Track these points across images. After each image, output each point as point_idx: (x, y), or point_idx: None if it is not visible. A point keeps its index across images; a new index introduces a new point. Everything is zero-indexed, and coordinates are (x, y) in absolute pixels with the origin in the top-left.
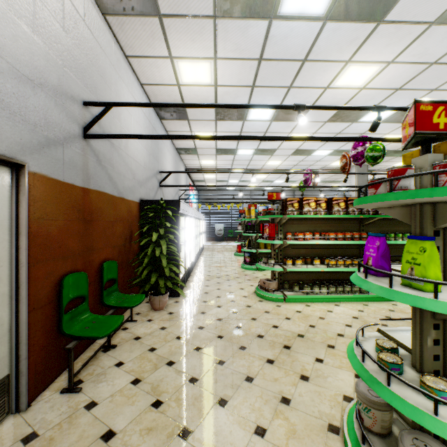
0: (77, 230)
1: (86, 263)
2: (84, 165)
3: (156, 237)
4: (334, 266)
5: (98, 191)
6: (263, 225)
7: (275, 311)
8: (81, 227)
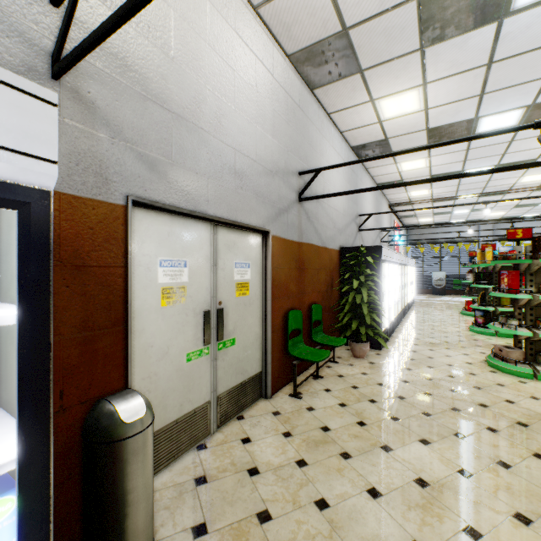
0: (294, 277)
1: (300, 304)
2: (298, 224)
3: (356, 284)
4: None
5: (308, 244)
6: (499, 273)
7: (514, 386)
8: (297, 274)
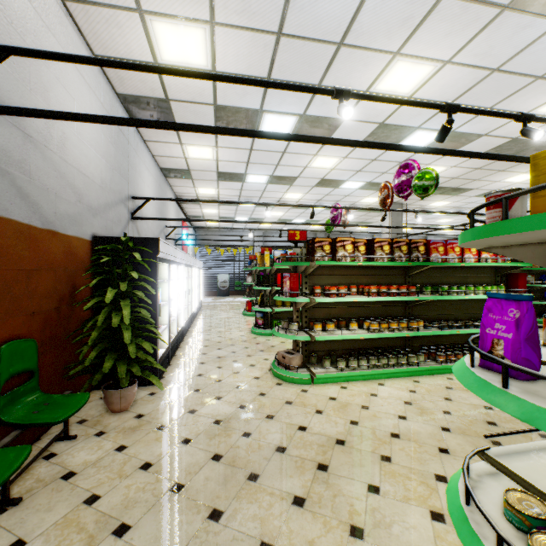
0: None
1: None
2: None
3: (112, 295)
4: (376, 331)
5: None
6: (282, 275)
7: (300, 400)
8: None
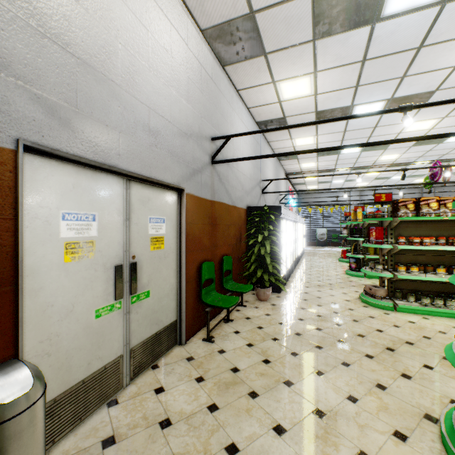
0: (208, 231)
1: (213, 256)
2: (211, 184)
3: (261, 238)
4: None
5: (219, 202)
6: (369, 228)
7: (381, 317)
8: (210, 229)
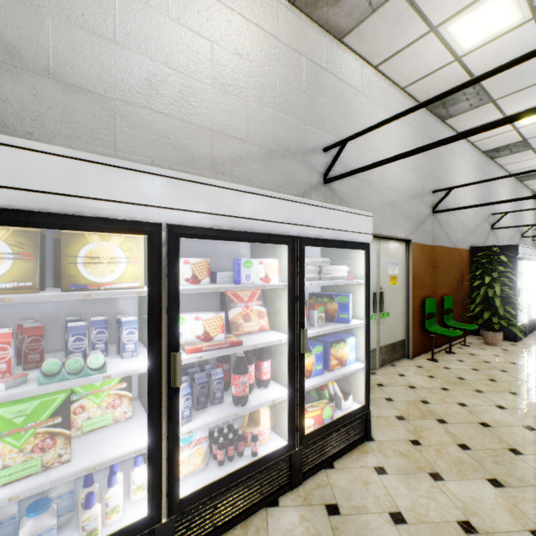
0: (429, 272)
1: (433, 294)
2: (432, 231)
3: (488, 280)
4: None
5: (439, 246)
6: None
7: None
8: (431, 270)
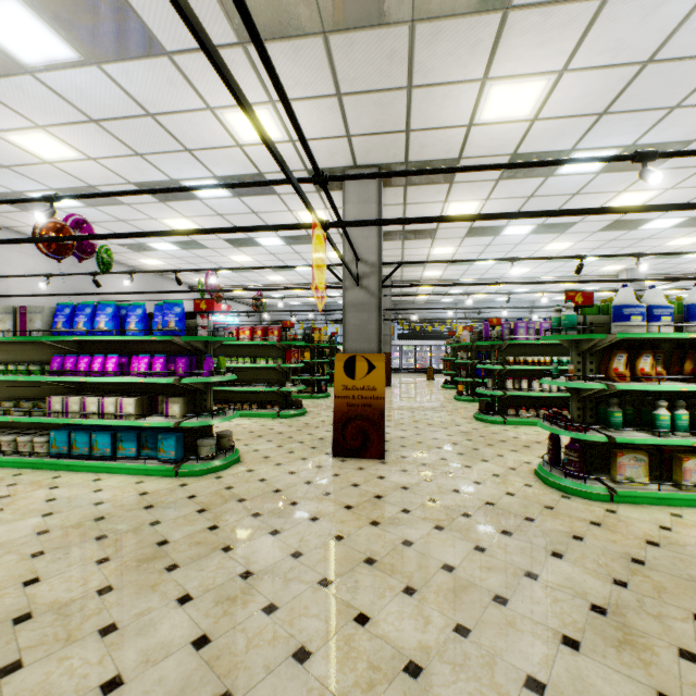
0: None
1: None
2: None
3: None
4: None
5: None
6: None
7: None
8: None
